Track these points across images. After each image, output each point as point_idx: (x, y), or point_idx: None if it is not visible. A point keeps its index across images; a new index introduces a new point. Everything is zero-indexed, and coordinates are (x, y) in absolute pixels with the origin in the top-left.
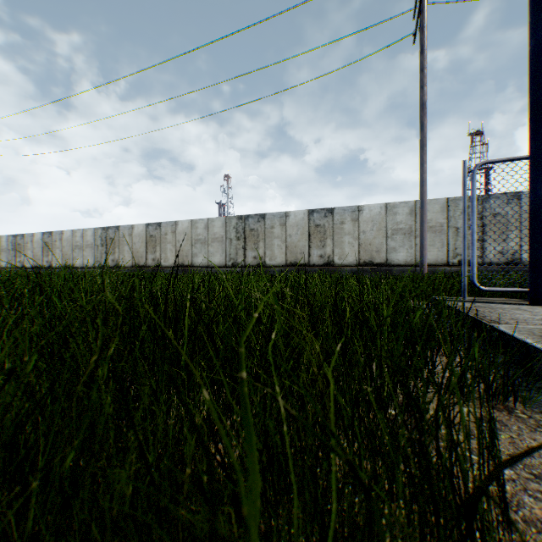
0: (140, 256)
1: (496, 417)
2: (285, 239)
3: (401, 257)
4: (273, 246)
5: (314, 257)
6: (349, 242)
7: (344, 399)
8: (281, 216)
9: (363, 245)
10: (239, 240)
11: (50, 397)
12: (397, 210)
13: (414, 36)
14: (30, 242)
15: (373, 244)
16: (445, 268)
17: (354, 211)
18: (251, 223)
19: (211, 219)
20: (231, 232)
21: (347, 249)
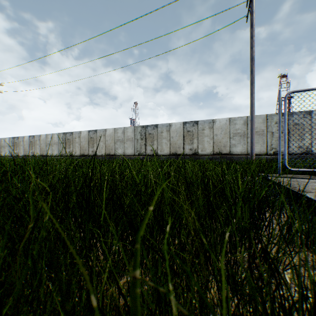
0: (84, 149)
1: (314, 259)
2: (169, 139)
3: (239, 149)
4: (162, 143)
5: (186, 149)
6: (207, 141)
7: (211, 248)
8: (167, 125)
9: (216, 142)
10: (142, 139)
11: (0, 253)
12: (236, 122)
13: (247, 17)
14: (22, 141)
15: (222, 142)
16: (265, 156)
17: (210, 122)
18: (149, 130)
19: (126, 128)
20: (137, 135)
21: (206, 145)
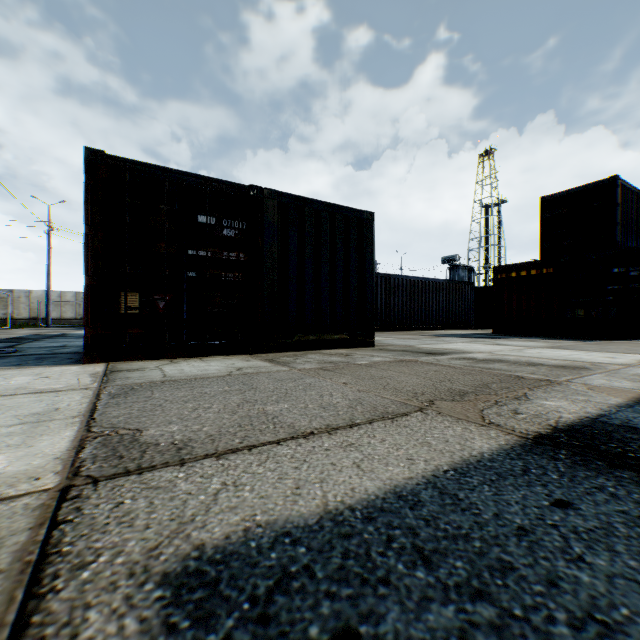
0: None
1: None
2: None
3: (55, 315)
4: None
5: (1, 314)
6: (25, 307)
7: None
8: None
9: (34, 309)
10: None
11: None
12: (53, 294)
13: None
14: None
15: (40, 309)
16: (76, 320)
17: (28, 292)
18: None
19: None
20: None
21: (24, 311)
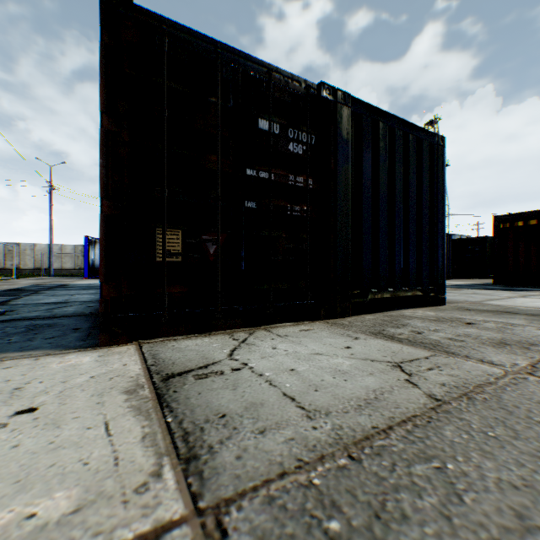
0: None
1: None
2: None
3: (56, 266)
4: None
5: (9, 265)
6: (30, 259)
7: None
8: None
9: (38, 260)
10: None
11: None
12: (54, 247)
13: None
14: None
15: (43, 260)
16: (74, 270)
17: (33, 245)
18: None
19: None
20: None
21: (29, 262)
